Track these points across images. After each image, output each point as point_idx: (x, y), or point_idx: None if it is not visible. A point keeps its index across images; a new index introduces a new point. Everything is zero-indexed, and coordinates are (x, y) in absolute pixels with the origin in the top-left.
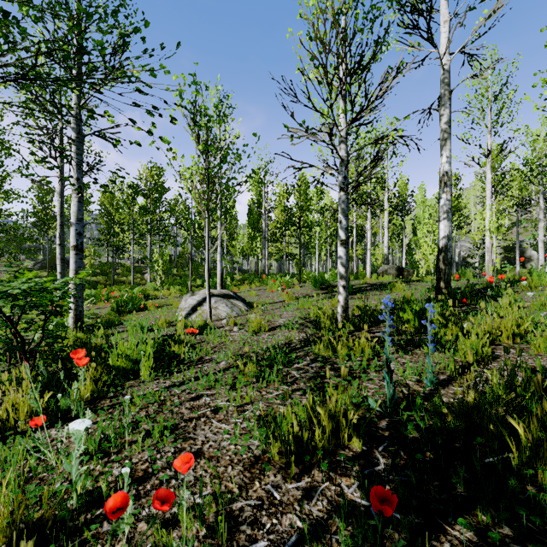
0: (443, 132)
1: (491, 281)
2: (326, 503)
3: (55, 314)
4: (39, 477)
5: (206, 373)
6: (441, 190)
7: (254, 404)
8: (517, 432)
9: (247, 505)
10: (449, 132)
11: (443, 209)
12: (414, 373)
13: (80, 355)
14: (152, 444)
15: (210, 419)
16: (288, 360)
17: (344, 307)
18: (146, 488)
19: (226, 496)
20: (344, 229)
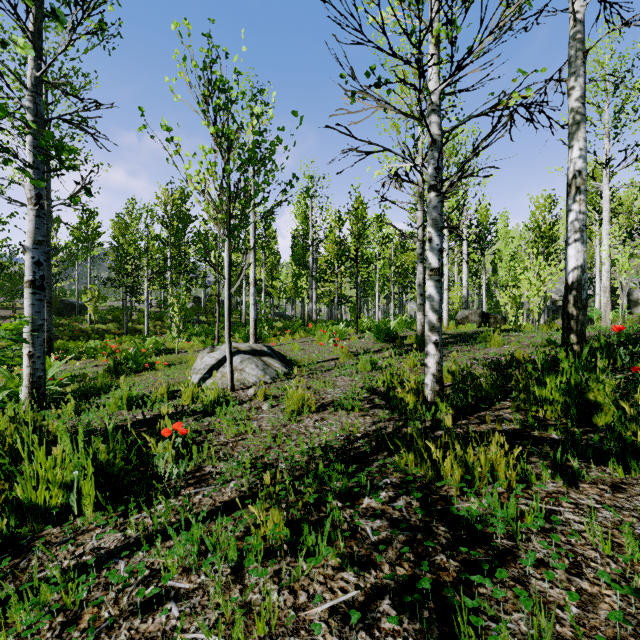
0: (573, 113)
1: None
2: None
3: None
4: None
5: (195, 512)
6: (571, 198)
7: None
8: None
9: None
10: (583, 113)
11: (574, 227)
12: None
13: None
14: None
15: None
16: (350, 484)
17: (437, 376)
18: None
19: None
20: (437, 251)
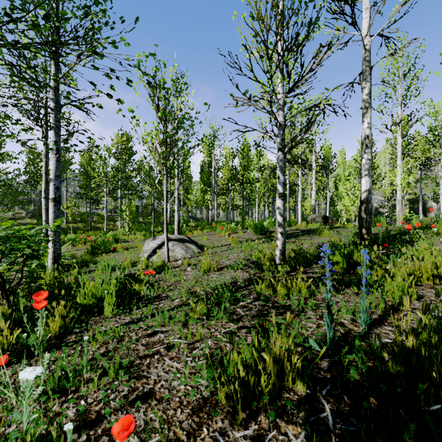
0: (364, 102)
1: (409, 228)
2: None
3: (32, 257)
4: None
5: (162, 309)
6: (363, 151)
7: (203, 342)
8: None
9: None
10: (369, 102)
11: (364, 167)
12: (348, 313)
13: (43, 299)
14: (108, 382)
15: (163, 356)
16: (234, 298)
17: (282, 250)
18: (97, 433)
19: None
20: (282, 184)
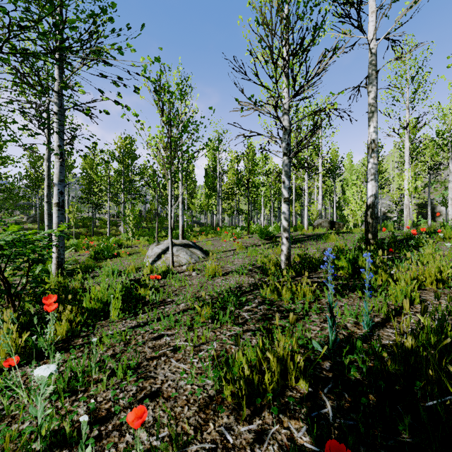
0: (370, 106)
1: (414, 233)
2: (276, 448)
3: (37, 262)
4: (11, 415)
5: (167, 314)
6: (369, 155)
7: (209, 344)
8: (451, 375)
9: (201, 449)
10: (375, 106)
11: (370, 172)
12: (351, 316)
13: (52, 301)
14: (116, 382)
15: (170, 358)
16: (239, 302)
17: (287, 255)
18: (108, 428)
19: (182, 439)
20: (287, 188)
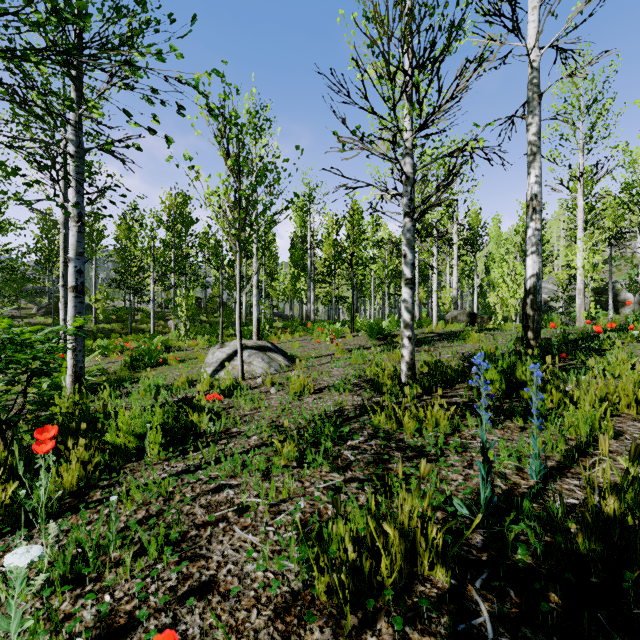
0: (531, 146)
1: (598, 331)
2: None
3: (39, 373)
4: None
5: (232, 452)
6: (528, 217)
7: (293, 502)
8: None
9: None
10: (538, 146)
11: (531, 241)
12: (511, 459)
13: (49, 438)
14: (147, 565)
15: (232, 524)
16: (339, 434)
17: (410, 363)
18: None
19: None
20: (410, 265)
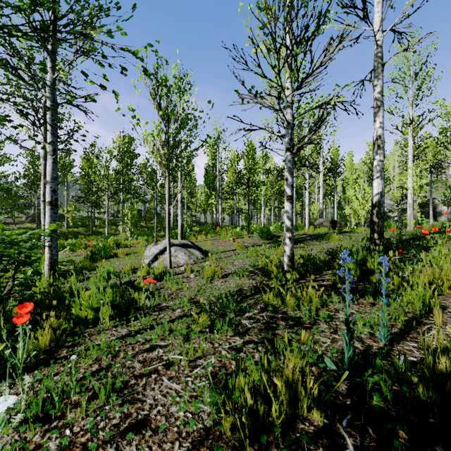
0: (376, 101)
1: (426, 233)
2: None
3: (23, 264)
4: None
5: (162, 321)
6: (375, 152)
7: (206, 358)
8: None
9: None
10: (381, 101)
11: (376, 169)
12: (366, 327)
13: (27, 312)
14: (98, 406)
15: (161, 376)
16: (239, 308)
17: (290, 256)
18: None
19: None
20: (290, 186)
